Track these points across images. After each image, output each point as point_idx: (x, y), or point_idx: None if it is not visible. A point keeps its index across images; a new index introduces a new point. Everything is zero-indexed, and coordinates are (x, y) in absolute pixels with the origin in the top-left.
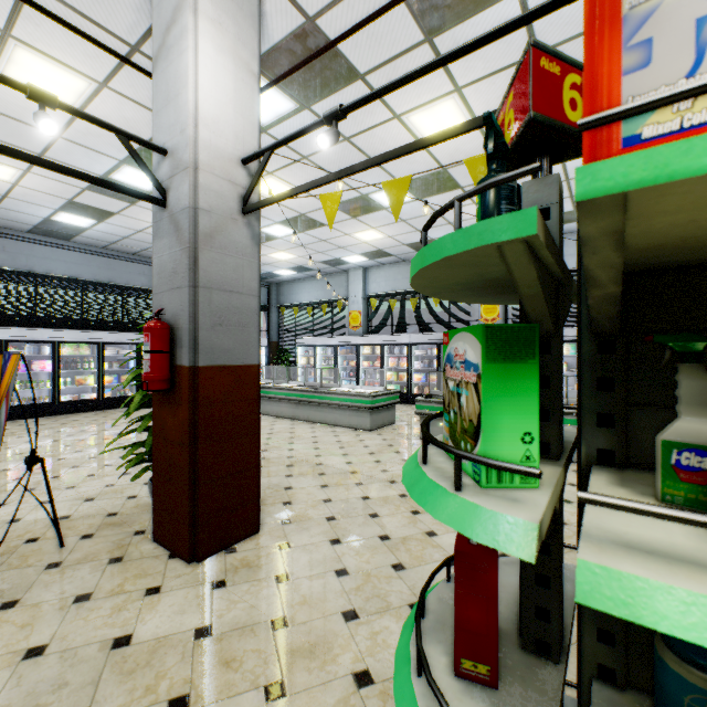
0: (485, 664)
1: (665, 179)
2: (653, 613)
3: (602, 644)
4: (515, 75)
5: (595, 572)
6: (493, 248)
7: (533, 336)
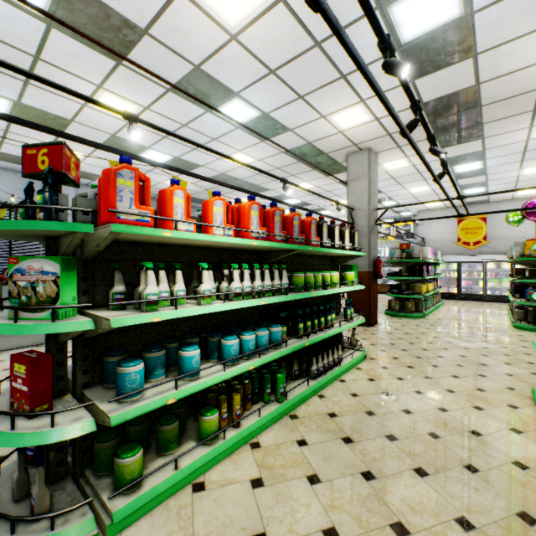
0: (47, 403)
1: (129, 232)
2: (127, 323)
3: (85, 375)
4: (51, 145)
5: (115, 320)
6: (74, 231)
7: (76, 262)
